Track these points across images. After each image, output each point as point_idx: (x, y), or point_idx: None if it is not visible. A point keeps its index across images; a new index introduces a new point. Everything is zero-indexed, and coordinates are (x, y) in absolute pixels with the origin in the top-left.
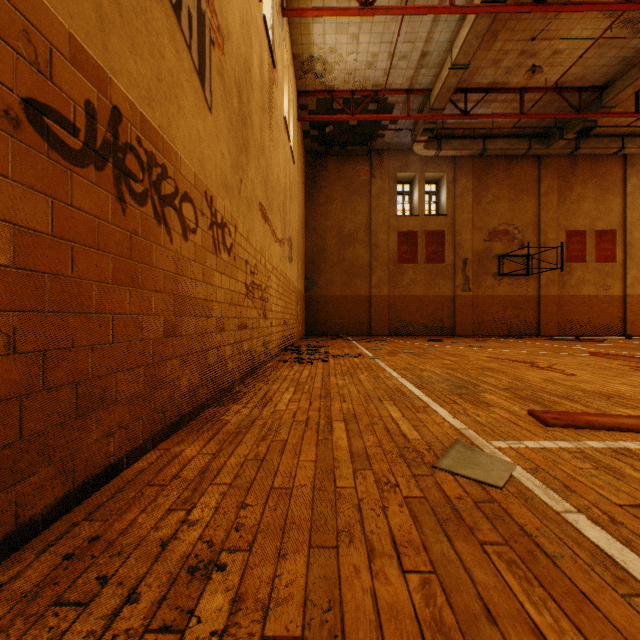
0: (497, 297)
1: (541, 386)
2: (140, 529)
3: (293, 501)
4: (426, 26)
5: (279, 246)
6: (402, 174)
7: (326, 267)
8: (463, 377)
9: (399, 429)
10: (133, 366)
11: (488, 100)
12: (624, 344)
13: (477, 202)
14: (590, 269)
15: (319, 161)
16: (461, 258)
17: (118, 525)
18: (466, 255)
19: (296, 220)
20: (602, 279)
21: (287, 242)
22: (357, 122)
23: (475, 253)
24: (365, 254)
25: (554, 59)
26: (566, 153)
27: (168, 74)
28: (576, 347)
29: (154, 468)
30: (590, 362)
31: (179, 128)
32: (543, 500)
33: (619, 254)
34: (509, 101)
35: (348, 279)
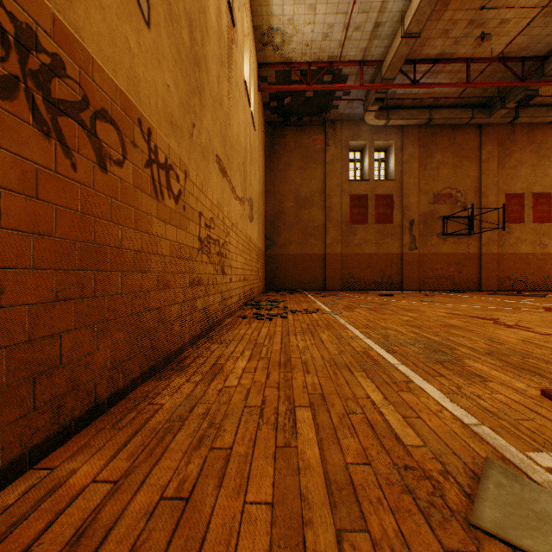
0: (441, 255)
1: (525, 350)
2: None
3: None
4: None
5: (239, 204)
6: (354, 143)
7: (284, 228)
8: (432, 337)
9: (386, 424)
10: None
11: (436, 71)
12: None
13: (423, 168)
14: (528, 229)
15: (278, 131)
16: (408, 219)
17: None
18: (413, 216)
19: (257, 183)
20: (539, 238)
21: (247, 202)
22: (313, 94)
23: (421, 215)
24: (320, 216)
25: (501, 28)
26: (506, 122)
27: None
28: (524, 302)
29: (2, 523)
30: None
31: (90, 19)
32: None
33: None
34: (455, 72)
35: (304, 239)
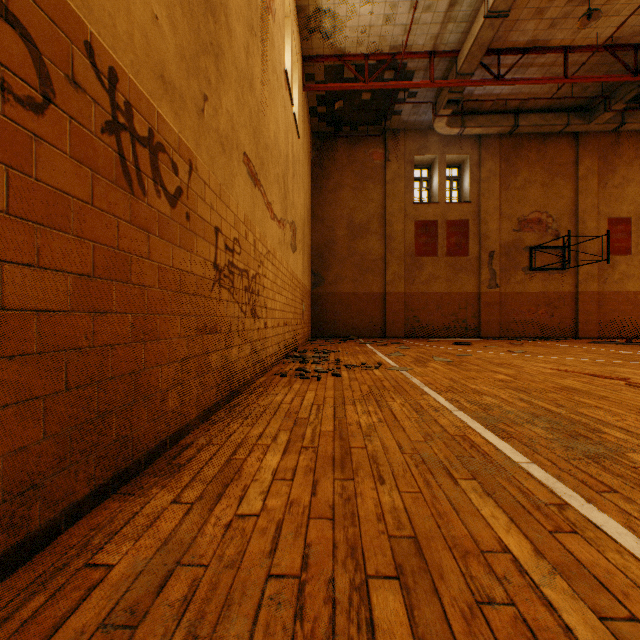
0: (528, 294)
1: None
2: None
3: None
4: None
5: (277, 226)
6: (420, 157)
7: (335, 261)
8: (553, 408)
9: None
10: None
11: (524, 64)
12: None
13: (505, 187)
14: (636, 262)
15: (327, 144)
16: (487, 250)
17: None
18: (493, 247)
19: (301, 205)
20: None
21: (289, 226)
22: (370, 96)
23: (503, 245)
24: (379, 246)
25: (611, 6)
26: (610, 129)
27: None
28: None
29: None
30: None
31: None
32: None
33: None
34: (549, 65)
35: (360, 274)
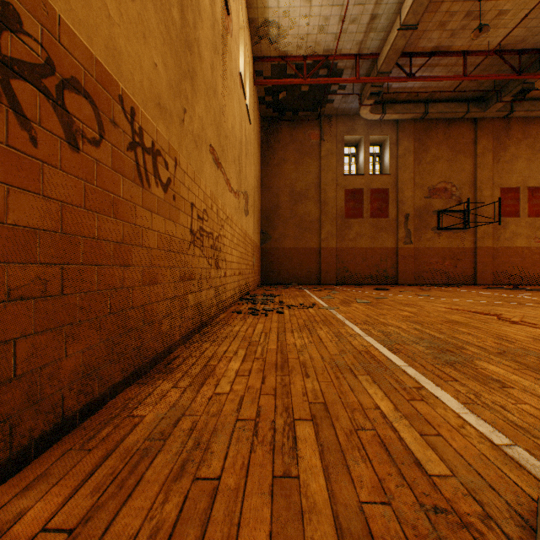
0: (436, 249)
1: (539, 349)
2: None
3: None
4: None
5: (234, 197)
6: (349, 137)
7: (280, 222)
8: (436, 334)
9: (402, 444)
10: None
11: (431, 64)
12: None
13: (418, 162)
14: (523, 223)
15: (273, 126)
16: (403, 213)
17: None
18: (408, 211)
19: (252, 177)
20: (534, 232)
21: (243, 195)
22: (308, 88)
23: (416, 209)
24: (315, 210)
25: (498, 20)
26: (501, 116)
27: None
28: (522, 296)
29: None
30: None
31: None
32: None
33: None
34: (451, 65)
35: (300, 233)
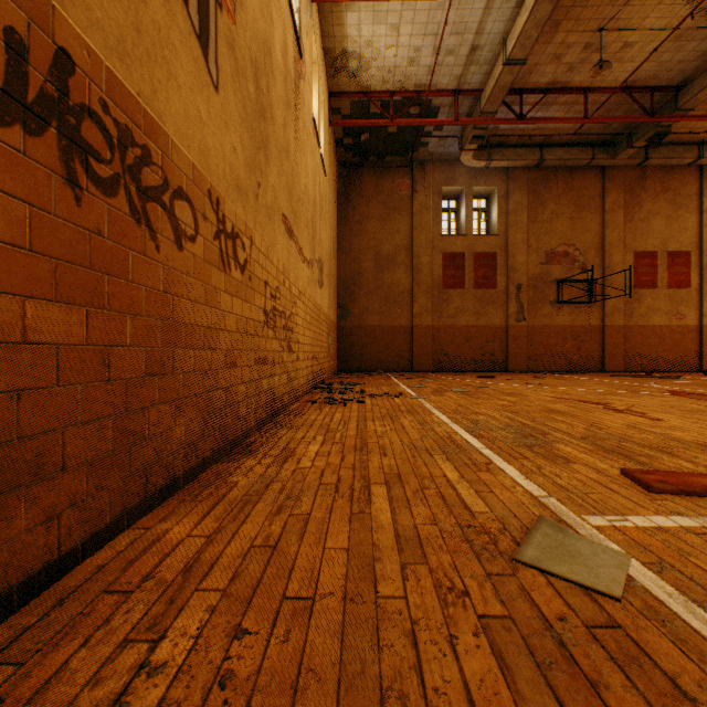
0: (555, 327)
1: (625, 434)
2: (70, 683)
3: (314, 624)
4: (477, 14)
5: (307, 267)
6: (448, 188)
7: (362, 294)
8: (527, 422)
9: (458, 496)
10: (94, 417)
11: (547, 102)
12: (704, 381)
13: (533, 220)
14: (661, 296)
15: (354, 174)
16: (515, 283)
17: (38, 674)
18: (520, 280)
19: (327, 239)
20: (675, 307)
21: (317, 264)
22: (397, 129)
23: (530, 278)
24: (406, 279)
25: (624, 53)
26: (634, 164)
27: (152, 26)
28: (650, 385)
29: (121, 561)
30: (674, 403)
31: (170, 102)
32: (689, 624)
33: (694, 279)
34: (571, 103)
35: (386, 307)
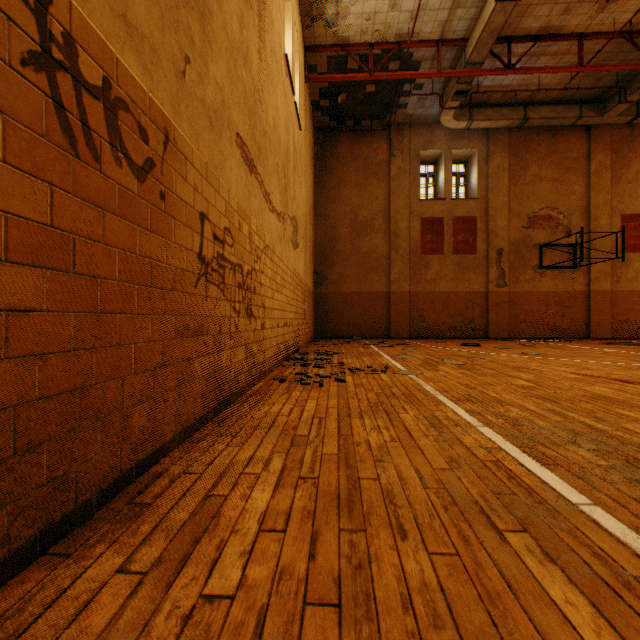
0: (538, 293)
1: None
2: None
3: None
4: None
5: (277, 220)
6: (426, 152)
7: (338, 260)
8: (594, 423)
9: None
10: None
11: (536, 53)
12: None
13: (514, 183)
14: None
15: (330, 139)
16: (495, 248)
17: None
18: (501, 244)
19: (303, 200)
20: None
21: (290, 220)
22: (375, 88)
23: (512, 242)
24: (383, 244)
25: None
26: (624, 122)
27: None
28: None
29: None
30: None
31: None
32: None
33: None
34: (562, 53)
35: (363, 273)
